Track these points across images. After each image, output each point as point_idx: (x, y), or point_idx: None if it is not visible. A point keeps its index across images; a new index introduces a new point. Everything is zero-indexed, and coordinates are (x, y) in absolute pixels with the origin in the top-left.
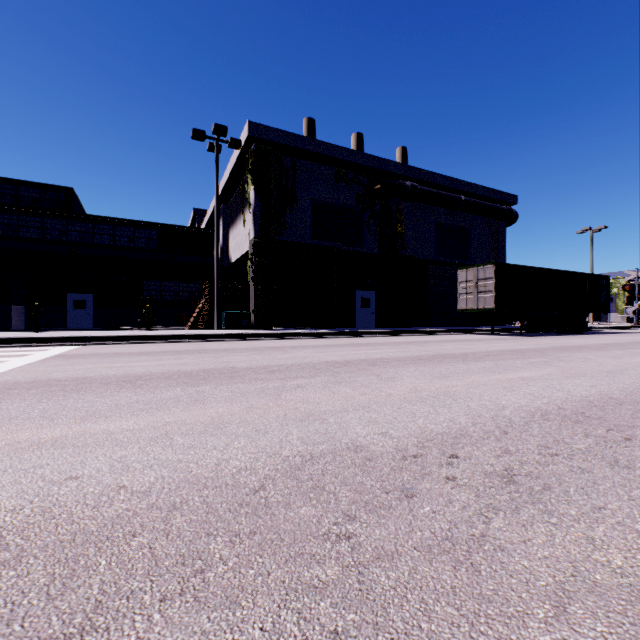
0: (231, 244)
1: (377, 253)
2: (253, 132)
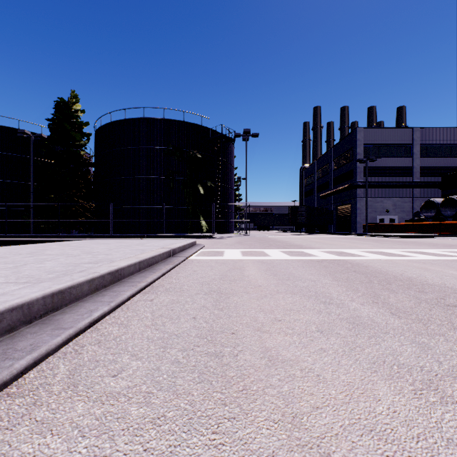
0: None
1: None
2: None
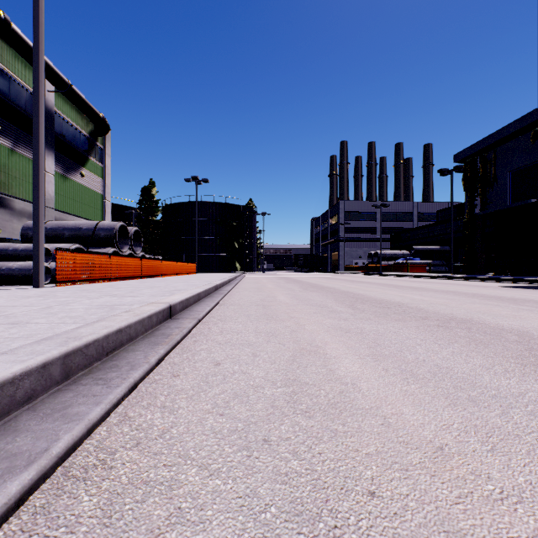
0: None
1: None
2: (455, 160)
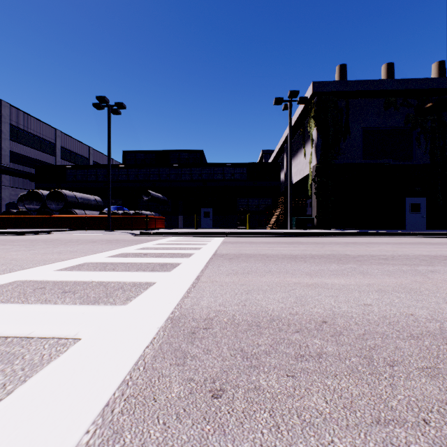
0: (292, 170)
1: (428, 163)
2: (316, 89)
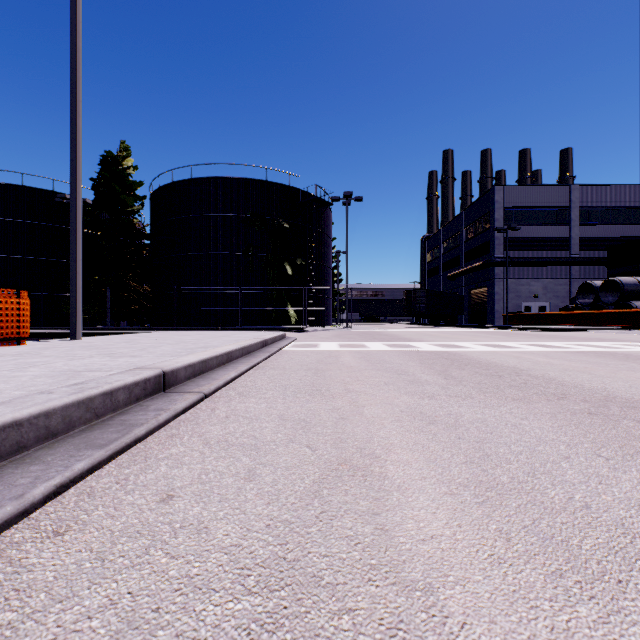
0: None
1: None
2: None
